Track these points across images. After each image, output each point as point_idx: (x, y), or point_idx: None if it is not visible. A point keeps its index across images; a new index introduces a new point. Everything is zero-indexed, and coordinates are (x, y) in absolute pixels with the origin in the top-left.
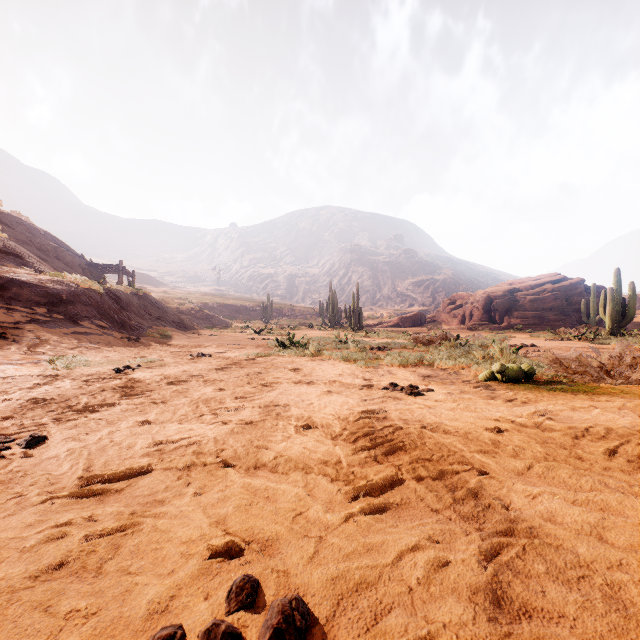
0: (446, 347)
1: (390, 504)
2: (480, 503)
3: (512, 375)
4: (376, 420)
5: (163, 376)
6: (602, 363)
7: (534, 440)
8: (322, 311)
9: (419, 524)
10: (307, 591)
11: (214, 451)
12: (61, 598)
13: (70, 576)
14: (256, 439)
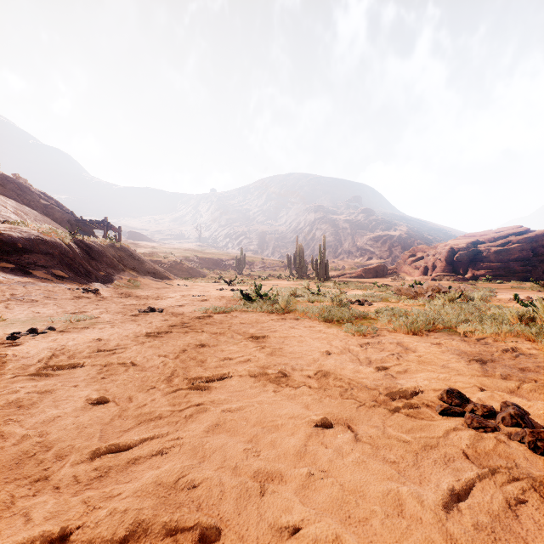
0: (444, 302)
1: None
2: None
3: None
4: None
5: (51, 352)
6: None
7: None
8: (290, 263)
9: None
10: None
11: None
12: None
13: None
14: None
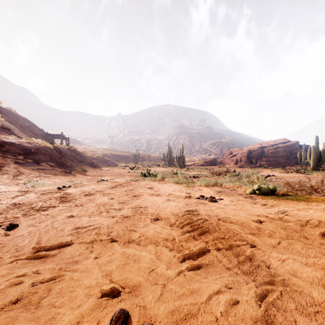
0: (228, 176)
1: (203, 264)
2: (253, 264)
3: (264, 191)
4: (193, 215)
5: (82, 191)
6: (312, 185)
7: (279, 227)
8: (164, 158)
9: (219, 277)
10: (156, 319)
11: (106, 232)
12: (14, 322)
13: (21, 308)
14: (129, 226)
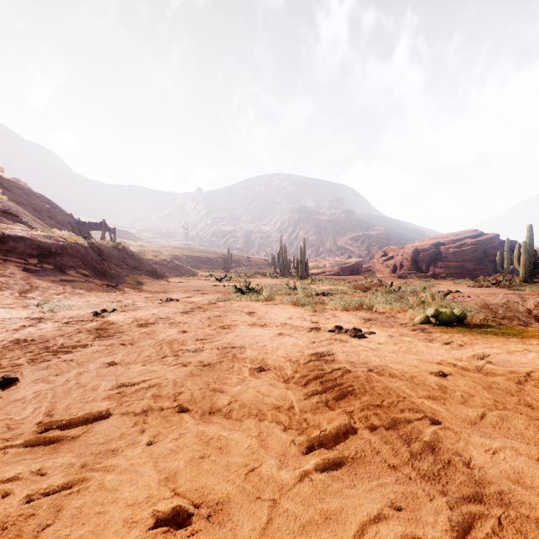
0: (382, 293)
1: (345, 458)
2: (439, 459)
3: (445, 319)
4: (325, 362)
5: (134, 319)
6: (528, 308)
7: (479, 385)
8: (274, 262)
9: (378, 485)
10: None
11: (172, 394)
12: None
13: None
14: (212, 382)
